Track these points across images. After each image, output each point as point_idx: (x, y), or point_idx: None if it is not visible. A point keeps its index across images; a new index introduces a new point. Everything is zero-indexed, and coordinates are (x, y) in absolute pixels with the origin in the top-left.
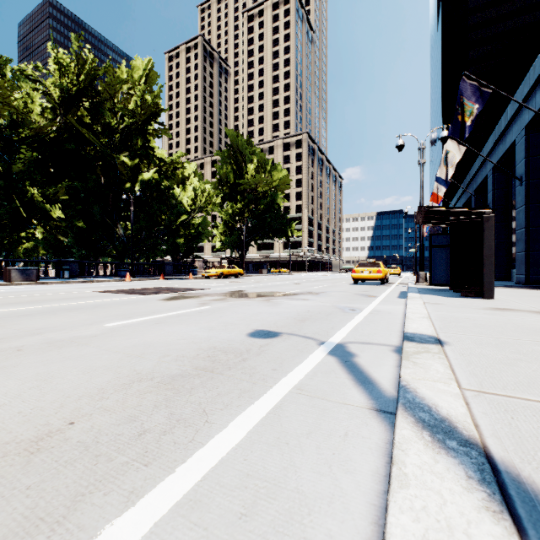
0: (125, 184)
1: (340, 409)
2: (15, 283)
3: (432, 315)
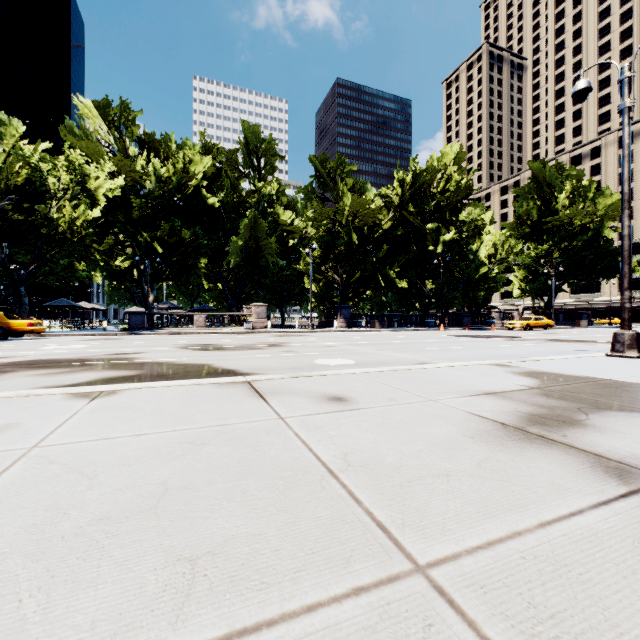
0: (428, 248)
1: None
2: (381, 330)
3: None
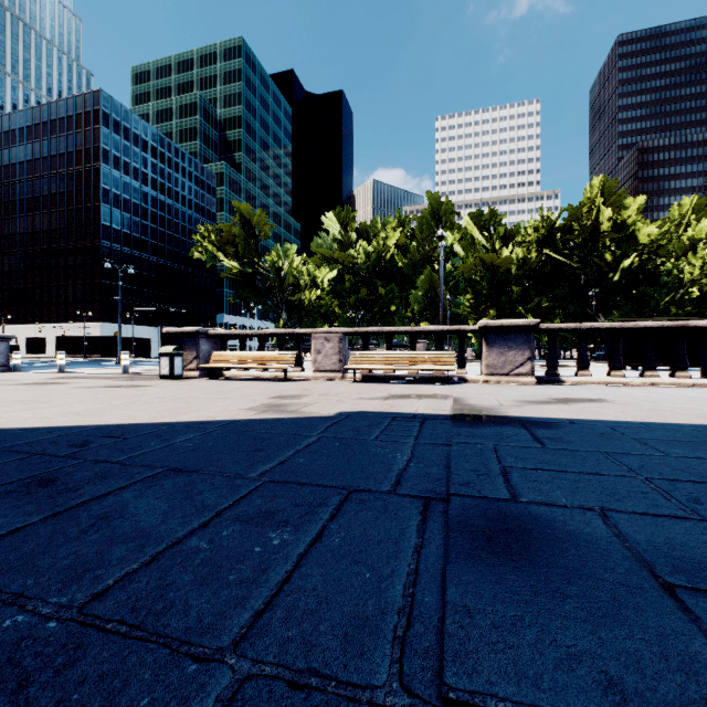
0: (608, 275)
1: None
2: None
3: None
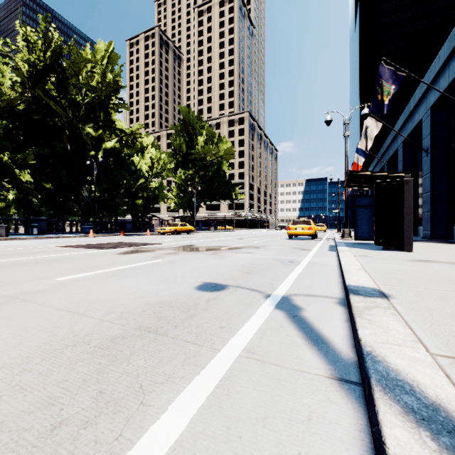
0: (89, 151)
1: (297, 379)
2: None
3: (365, 266)
